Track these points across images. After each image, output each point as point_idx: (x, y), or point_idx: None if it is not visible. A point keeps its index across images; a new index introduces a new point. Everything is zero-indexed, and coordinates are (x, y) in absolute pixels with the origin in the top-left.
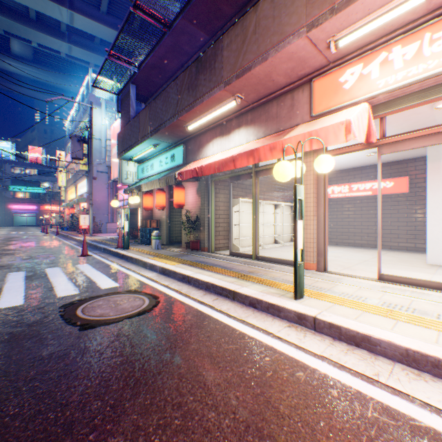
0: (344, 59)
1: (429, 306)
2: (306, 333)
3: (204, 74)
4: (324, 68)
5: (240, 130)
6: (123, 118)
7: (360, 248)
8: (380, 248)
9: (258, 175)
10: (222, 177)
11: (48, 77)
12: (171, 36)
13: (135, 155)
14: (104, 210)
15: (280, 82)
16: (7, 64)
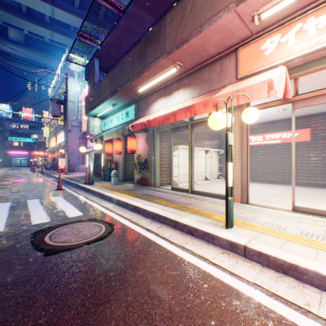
0: (264, 30)
1: None
2: (238, 260)
3: (150, 47)
4: (248, 38)
5: (179, 91)
6: (90, 84)
7: (272, 184)
8: (293, 185)
9: (193, 126)
10: (165, 128)
11: (36, 56)
12: (125, 19)
13: (99, 113)
14: (77, 154)
15: (211, 52)
16: (6, 47)
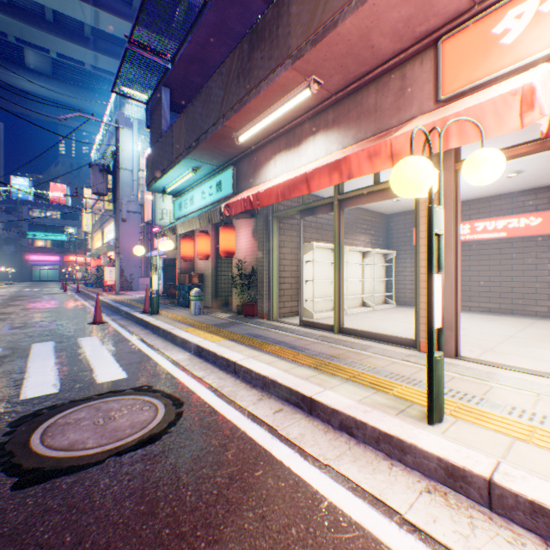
0: None
1: None
2: (474, 518)
3: (261, 49)
4: (464, 15)
5: (316, 137)
6: (154, 135)
7: (489, 314)
8: None
9: (343, 205)
10: (288, 211)
11: (71, 95)
12: (215, 8)
13: (169, 185)
14: (136, 261)
15: (383, 50)
16: (22, 81)
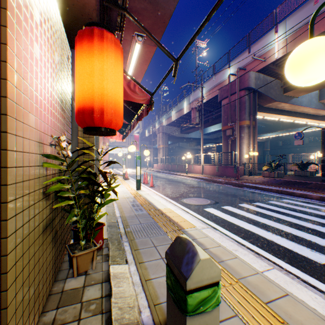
0: None
1: None
2: None
3: None
4: None
5: None
6: None
7: None
8: None
9: None
10: None
11: None
12: None
13: None
14: None
15: None
16: None
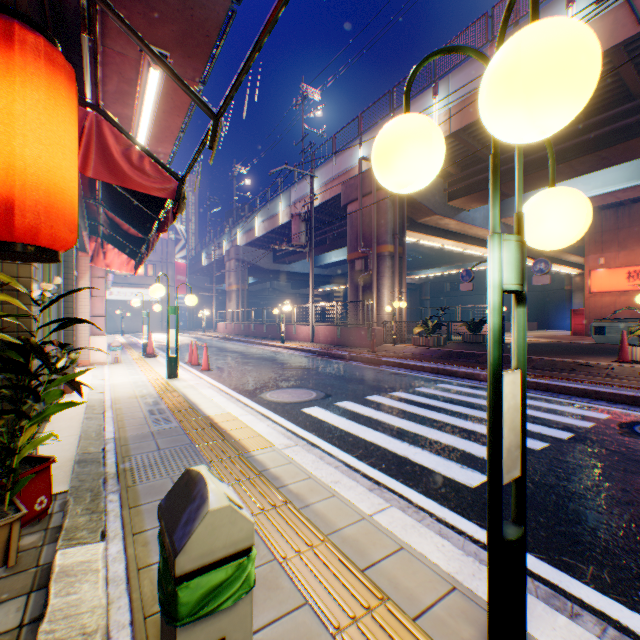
0: None
1: (119, 374)
2: None
3: None
4: None
5: None
6: None
7: None
8: None
9: None
10: None
11: None
12: None
13: None
14: None
15: None
16: None
